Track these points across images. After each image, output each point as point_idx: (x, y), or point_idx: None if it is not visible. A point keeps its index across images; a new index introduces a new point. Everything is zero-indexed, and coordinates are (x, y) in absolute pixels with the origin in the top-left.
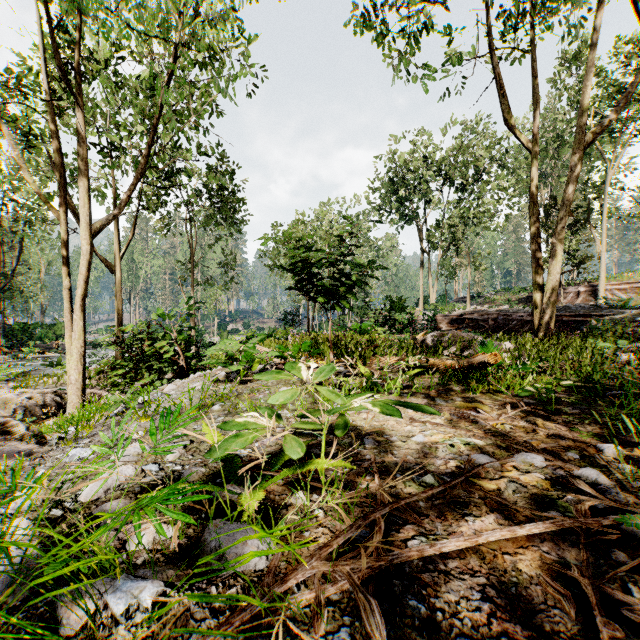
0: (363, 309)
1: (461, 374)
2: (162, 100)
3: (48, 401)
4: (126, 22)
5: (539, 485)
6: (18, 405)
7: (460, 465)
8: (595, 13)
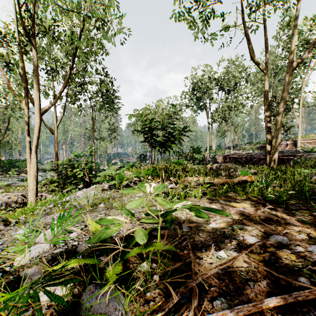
0: (179, 152)
1: (232, 186)
2: (77, 45)
3: (18, 199)
4: (57, 4)
5: (288, 257)
6: (3, 201)
7: (239, 243)
8: (299, 0)
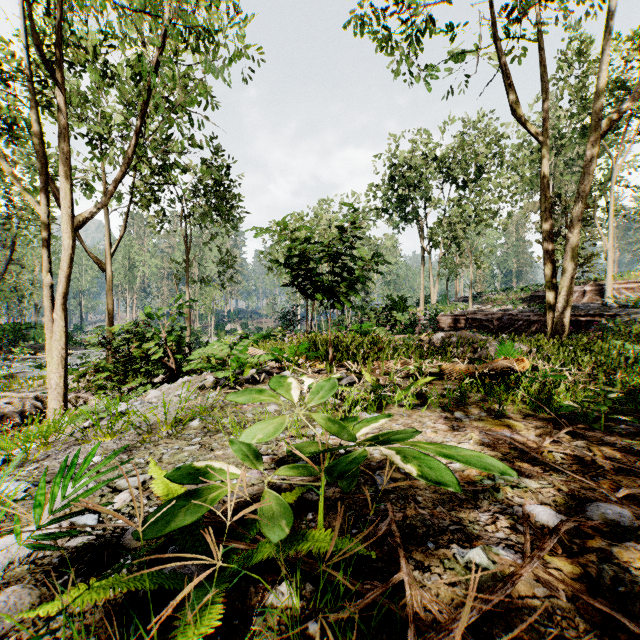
0: (363, 309)
1: (480, 381)
2: (150, 85)
3: (28, 406)
4: None
5: None
6: None
7: (515, 525)
8: None
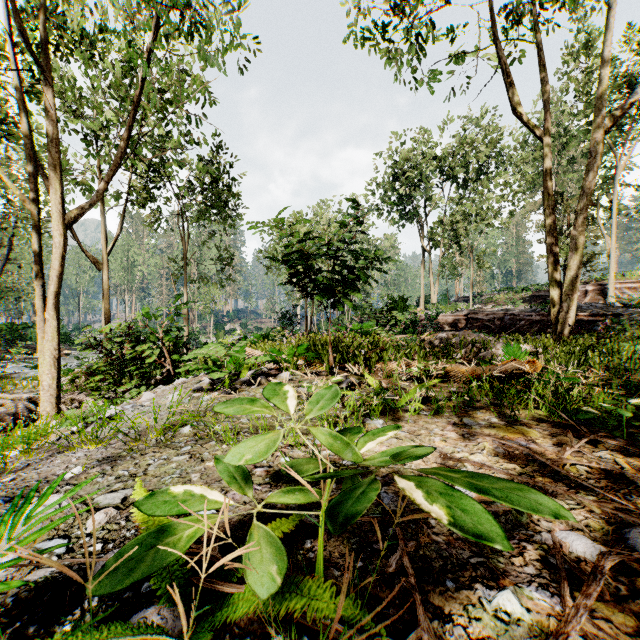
0: (363, 309)
1: (487, 384)
2: (145, 79)
3: (20, 408)
4: None
5: None
6: None
7: (546, 557)
8: None
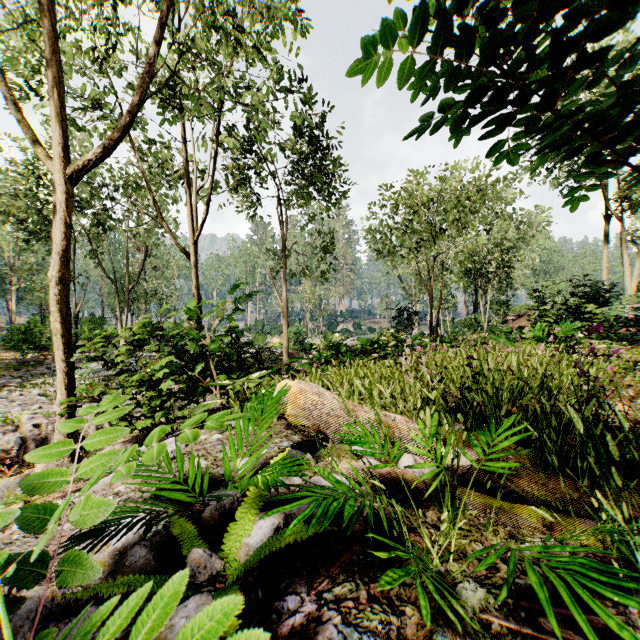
0: (506, 305)
1: None
2: None
3: (49, 434)
4: None
5: None
6: (22, 434)
7: None
8: None
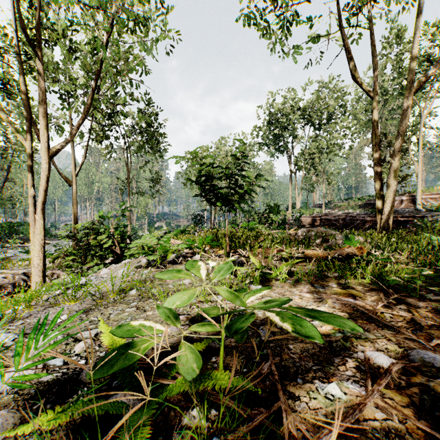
0: (249, 212)
1: (331, 263)
2: (102, 57)
3: (18, 280)
4: None
5: None
6: None
7: (359, 365)
8: None
